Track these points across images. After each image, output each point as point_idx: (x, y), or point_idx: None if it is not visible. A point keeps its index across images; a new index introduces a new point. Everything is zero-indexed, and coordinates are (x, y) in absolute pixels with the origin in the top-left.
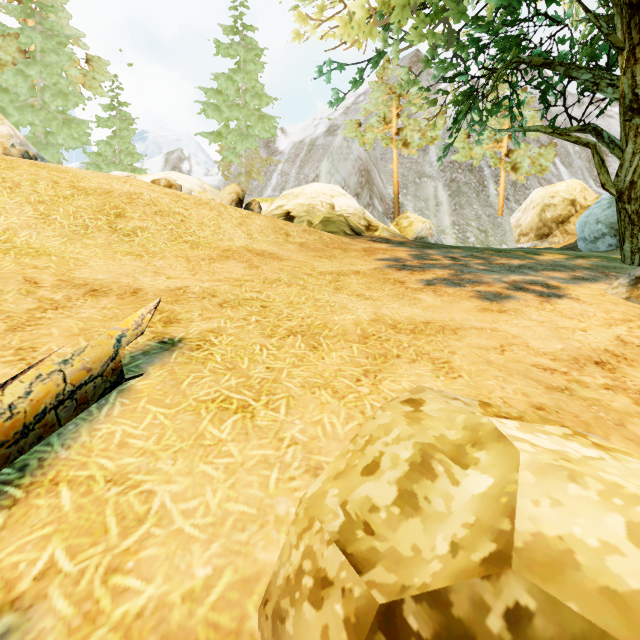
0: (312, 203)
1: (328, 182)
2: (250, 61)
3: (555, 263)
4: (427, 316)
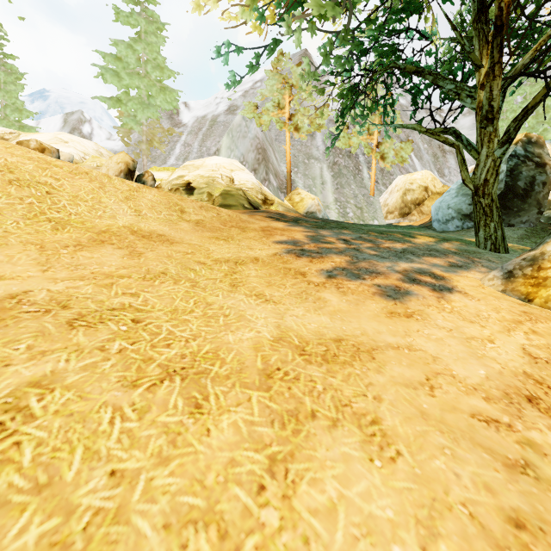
0: (212, 175)
1: (228, 156)
2: (151, 33)
3: (429, 247)
4: (337, 328)
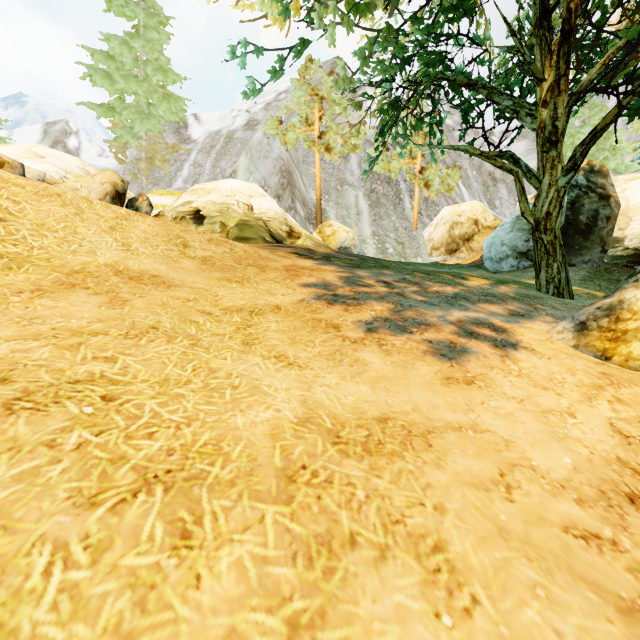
0: (227, 202)
1: (247, 179)
2: (152, 28)
3: (485, 291)
4: (381, 402)
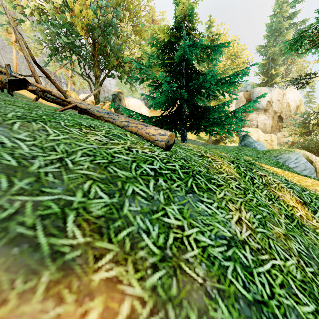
0: None
1: None
2: None
3: None
4: None
